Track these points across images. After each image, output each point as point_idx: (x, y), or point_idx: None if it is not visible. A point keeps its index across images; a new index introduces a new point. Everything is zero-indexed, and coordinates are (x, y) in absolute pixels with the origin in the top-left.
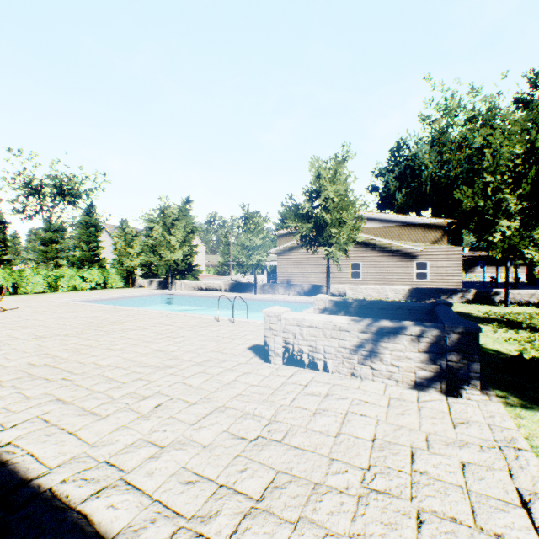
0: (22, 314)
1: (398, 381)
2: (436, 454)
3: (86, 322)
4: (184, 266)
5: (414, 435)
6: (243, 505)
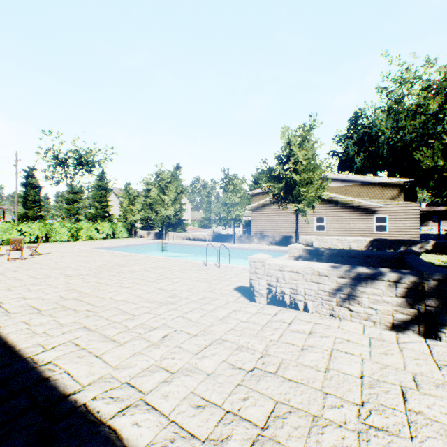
0: (53, 258)
1: (376, 322)
2: (427, 394)
3: (101, 265)
4: (175, 220)
5: (401, 375)
6: (250, 432)
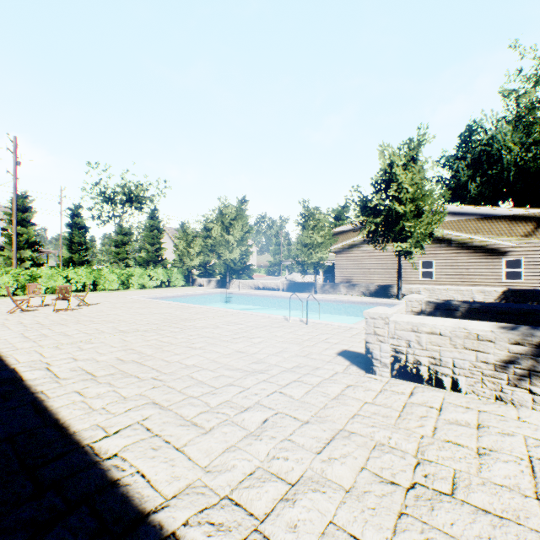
0: (103, 309)
1: None
2: None
3: (160, 319)
4: (240, 266)
5: None
6: None
